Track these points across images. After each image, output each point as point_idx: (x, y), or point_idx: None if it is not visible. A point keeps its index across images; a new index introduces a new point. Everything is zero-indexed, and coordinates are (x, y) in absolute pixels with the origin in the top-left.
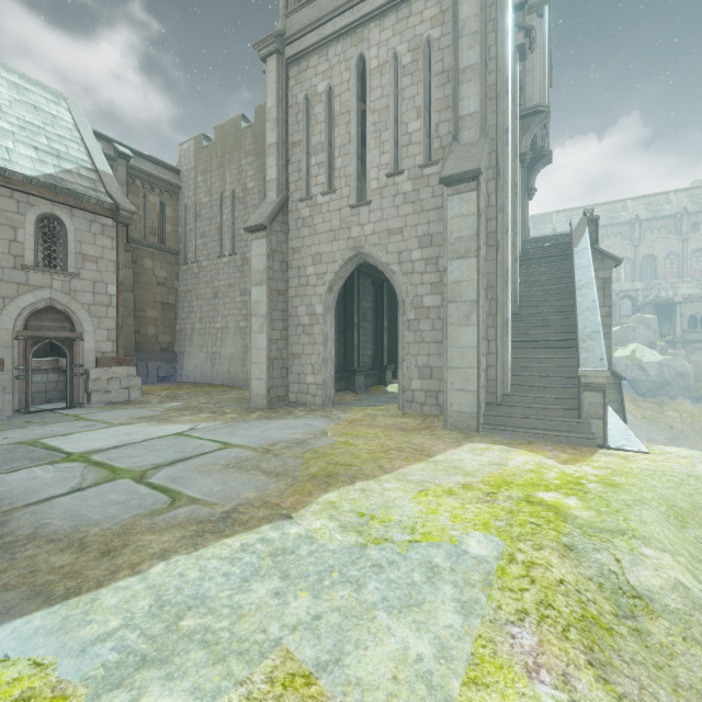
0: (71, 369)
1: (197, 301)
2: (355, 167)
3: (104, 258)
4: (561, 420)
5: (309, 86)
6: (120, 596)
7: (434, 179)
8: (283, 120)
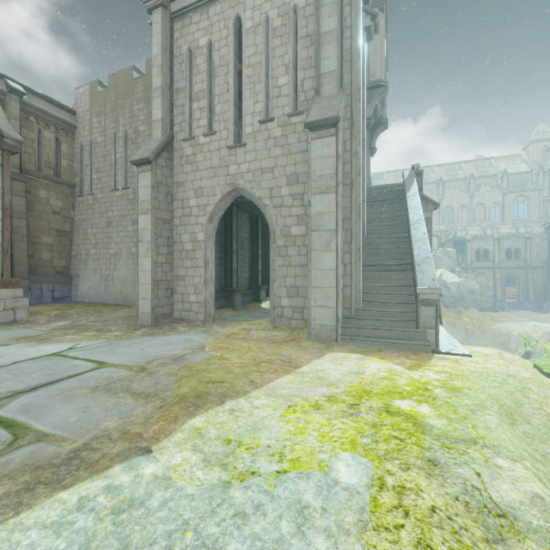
0: None
1: (92, 229)
2: (233, 113)
3: None
4: (403, 330)
5: (192, 39)
6: None
7: (300, 127)
8: (168, 67)
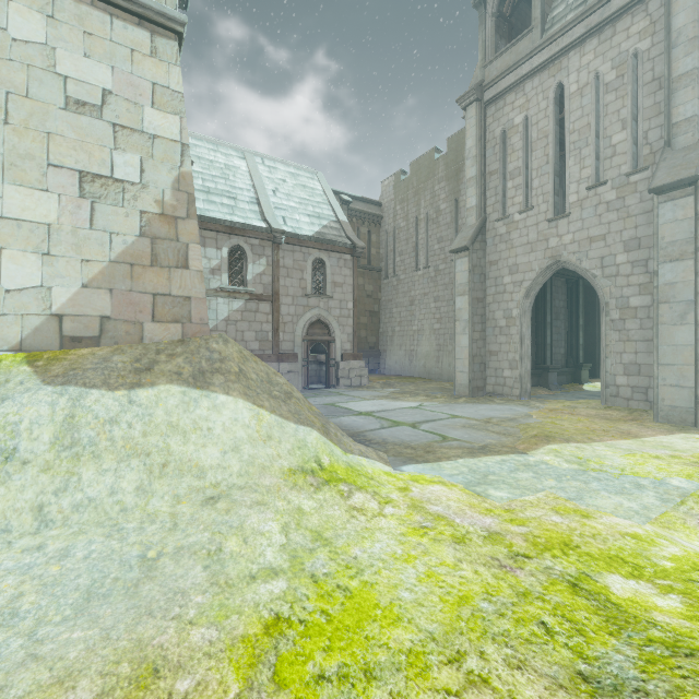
0: (329, 361)
1: (397, 308)
2: (553, 184)
3: (346, 283)
4: None
5: (506, 120)
6: (450, 465)
7: (643, 185)
8: (482, 155)
